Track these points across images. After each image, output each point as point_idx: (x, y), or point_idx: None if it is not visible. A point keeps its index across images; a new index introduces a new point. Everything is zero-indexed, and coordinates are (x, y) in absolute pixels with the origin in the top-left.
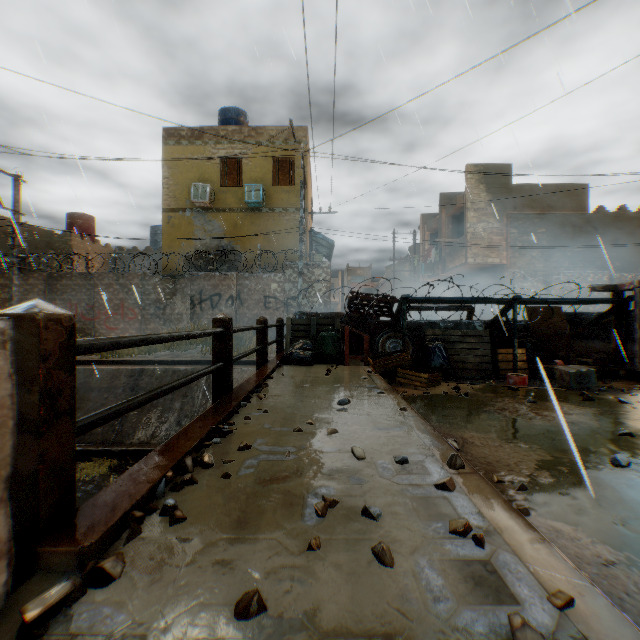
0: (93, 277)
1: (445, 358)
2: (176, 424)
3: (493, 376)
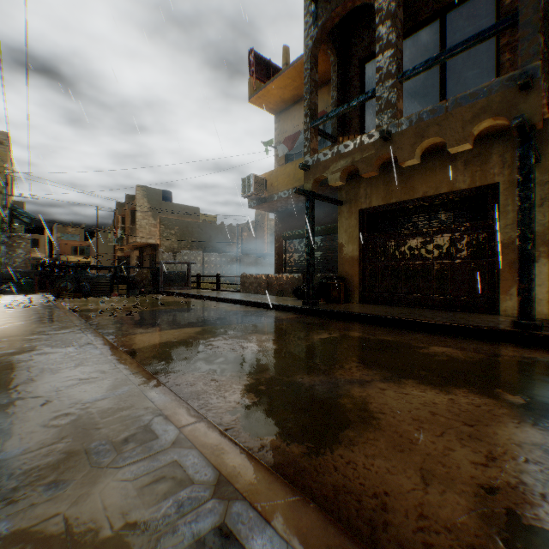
0: None
1: (89, 289)
2: None
3: (109, 295)
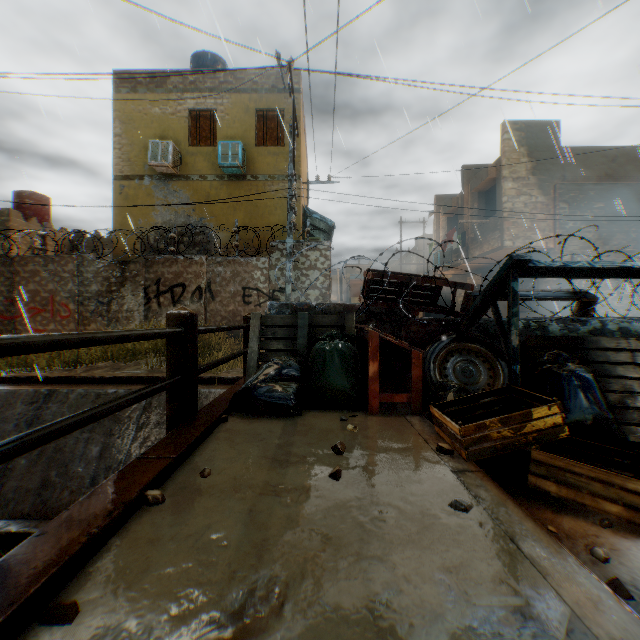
0: (15, 262)
1: (602, 403)
2: (89, 483)
3: None
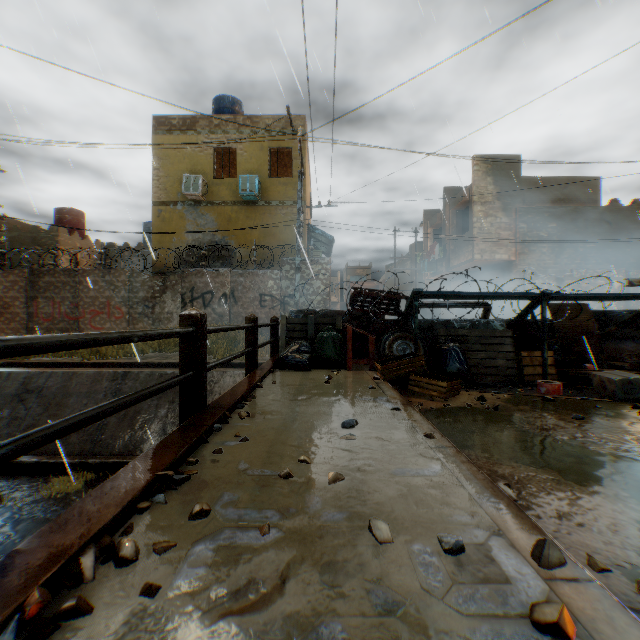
0: (78, 274)
1: (463, 362)
2: (161, 433)
3: (519, 383)
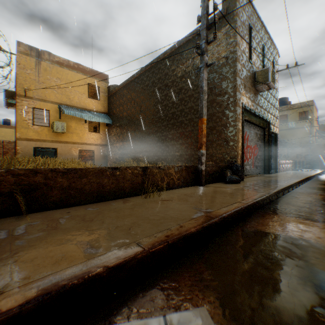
0: None
1: None
2: None
3: None
